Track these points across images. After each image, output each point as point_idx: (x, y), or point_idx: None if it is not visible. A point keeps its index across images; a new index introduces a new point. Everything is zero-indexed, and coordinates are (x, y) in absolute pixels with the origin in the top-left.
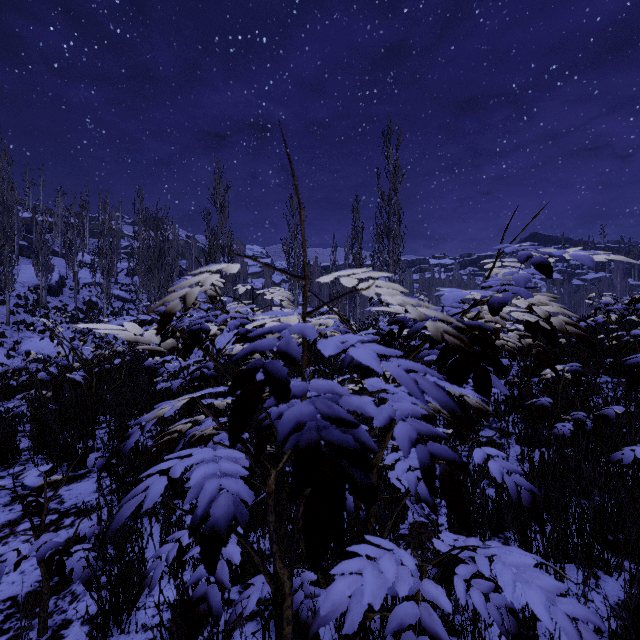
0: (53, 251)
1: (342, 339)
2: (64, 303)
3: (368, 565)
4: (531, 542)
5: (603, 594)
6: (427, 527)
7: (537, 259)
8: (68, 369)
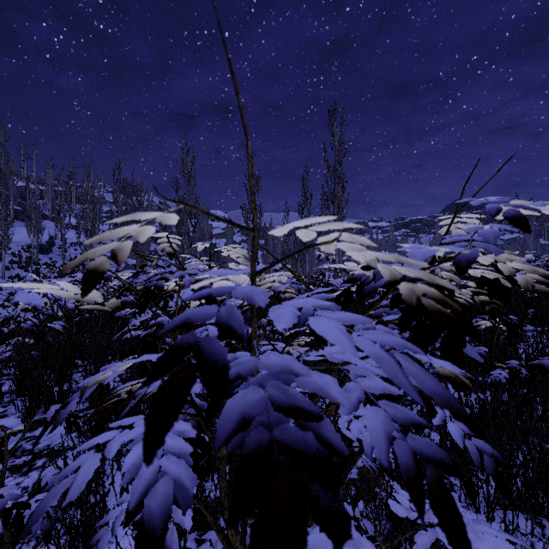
0: (44, 215)
1: (299, 304)
2: (53, 260)
3: None
4: (477, 491)
5: None
6: (375, 471)
7: (509, 212)
8: (53, 318)
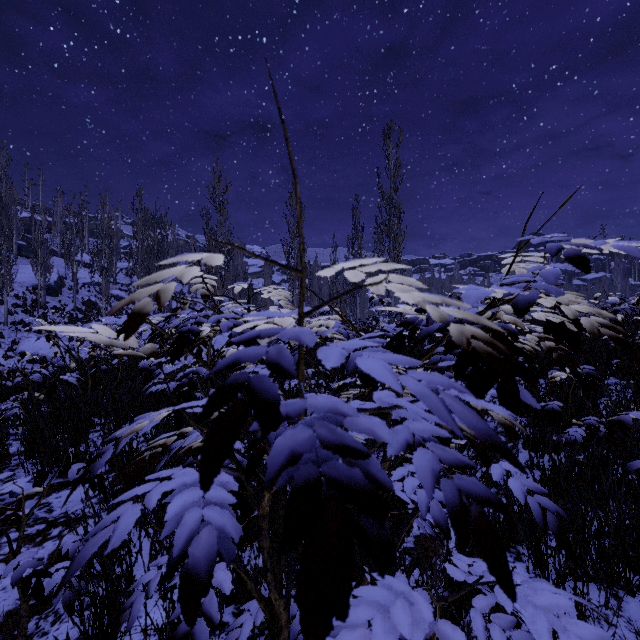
0: (52, 251)
1: (347, 346)
2: (63, 303)
3: (377, 615)
4: (547, 559)
5: (627, 618)
6: (433, 540)
7: (570, 251)
8: (64, 370)
